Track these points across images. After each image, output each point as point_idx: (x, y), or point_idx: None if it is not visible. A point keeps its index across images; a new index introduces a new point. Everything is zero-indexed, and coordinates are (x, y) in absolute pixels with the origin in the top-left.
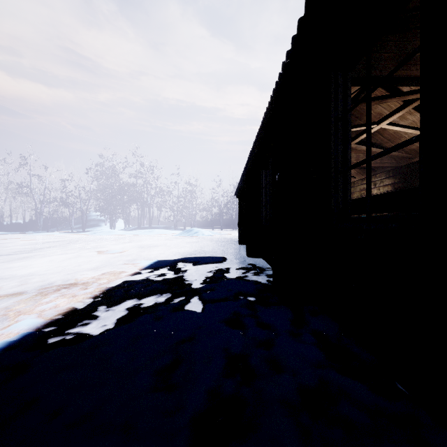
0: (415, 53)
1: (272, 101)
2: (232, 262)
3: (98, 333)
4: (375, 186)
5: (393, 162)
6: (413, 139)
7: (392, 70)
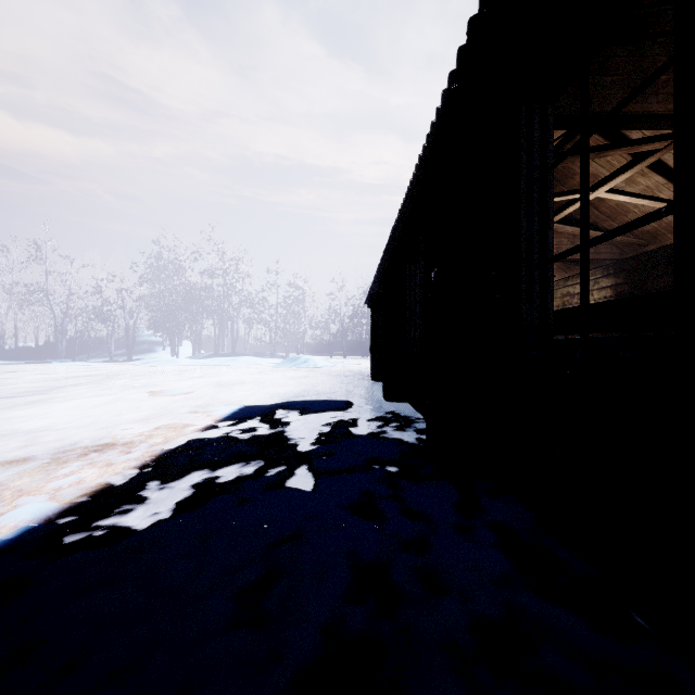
0: (666, 68)
1: (425, 154)
2: (361, 409)
3: (146, 527)
4: None
5: (615, 251)
6: (661, 211)
7: (625, 98)
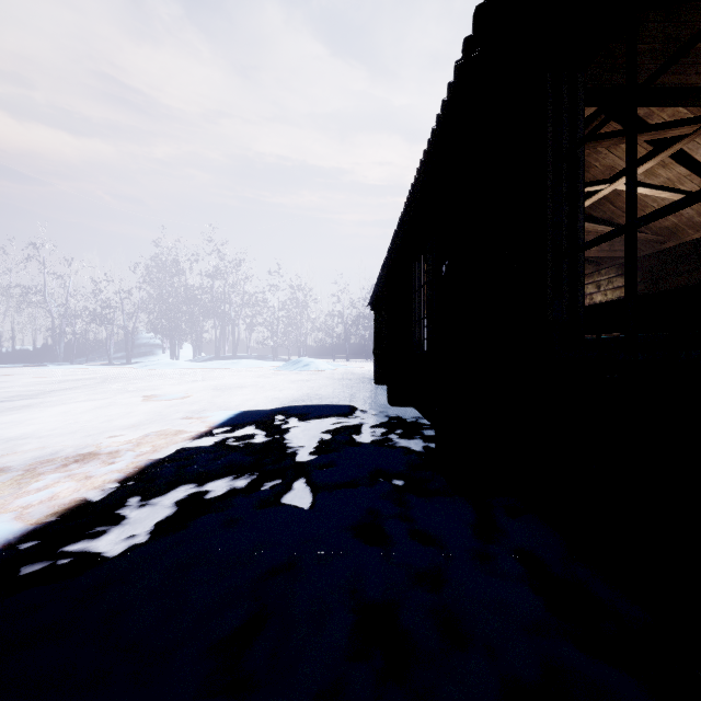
0: None
1: (434, 139)
2: (364, 414)
3: (118, 553)
4: (599, 290)
5: None
6: None
7: (689, 39)
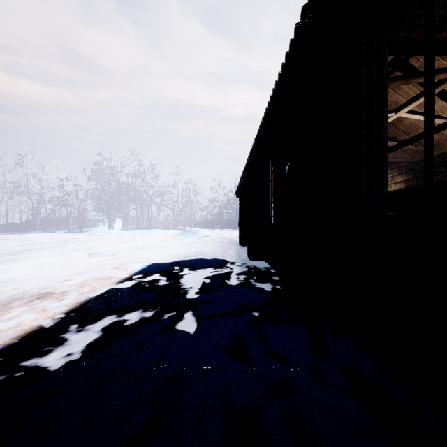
0: None
1: (280, 81)
2: (232, 265)
3: (58, 368)
4: None
5: (407, 157)
6: None
7: None
